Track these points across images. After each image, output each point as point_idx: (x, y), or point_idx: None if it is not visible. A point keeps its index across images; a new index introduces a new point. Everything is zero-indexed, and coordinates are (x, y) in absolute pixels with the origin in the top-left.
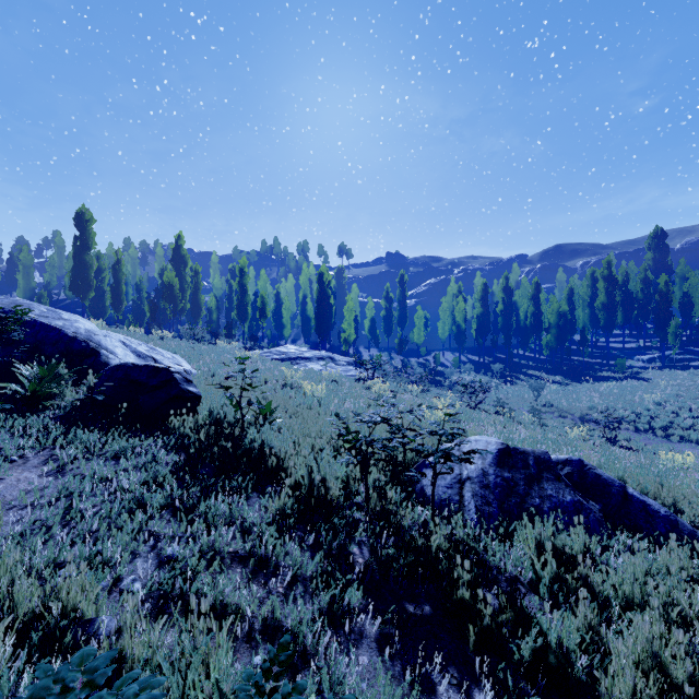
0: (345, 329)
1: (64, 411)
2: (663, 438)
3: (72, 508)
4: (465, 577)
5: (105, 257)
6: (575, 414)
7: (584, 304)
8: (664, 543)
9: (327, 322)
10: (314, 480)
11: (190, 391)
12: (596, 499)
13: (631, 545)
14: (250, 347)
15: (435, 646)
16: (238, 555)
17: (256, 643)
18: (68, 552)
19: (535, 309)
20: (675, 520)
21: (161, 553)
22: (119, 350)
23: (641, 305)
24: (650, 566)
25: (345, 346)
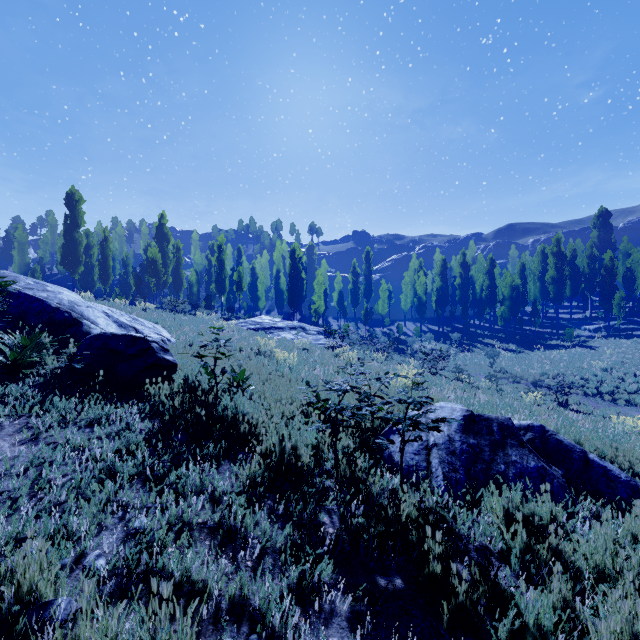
0: (315, 301)
1: (45, 379)
2: (610, 402)
3: (42, 478)
4: (437, 550)
5: (94, 234)
6: (528, 380)
7: (535, 278)
8: (626, 508)
9: (298, 295)
10: (284, 447)
11: (166, 359)
12: (559, 464)
13: (595, 510)
14: (228, 318)
15: (407, 624)
16: (207, 526)
17: (222, 625)
18: (32, 525)
19: (490, 283)
20: (636, 485)
21: (128, 525)
22: (101, 320)
23: (588, 279)
24: (616, 533)
25: (315, 317)
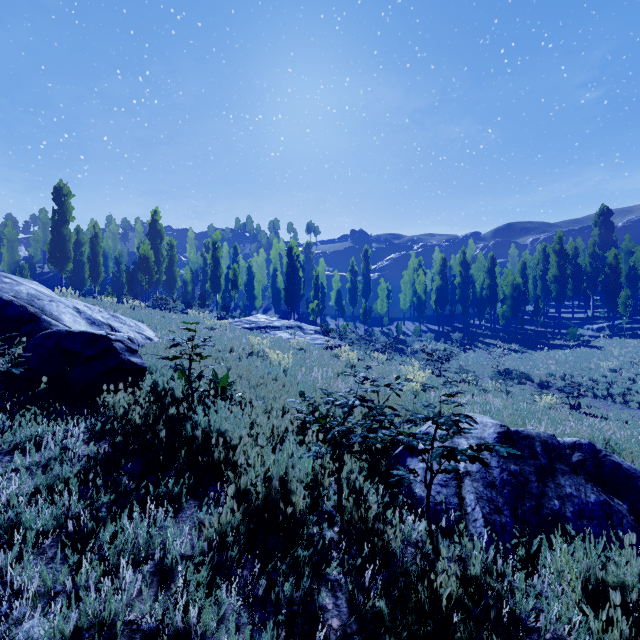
0: (313, 300)
1: None
2: (622, 404)
3: None
4: None
5: (87, 232)
6: (533, 381)
7: (536, 277)
8: None
9: (295, 294)
10: (270, 482)
11: (133, 362)
12: (620, 495)
13: None
14: (222, 317)
15: None
16: (142, 627)
17: None
18: None
19: (491, 282)
20: None
21: (10, 633)
22: (66, 316)
23: (590, 277)
24: None
25: (313, 316)
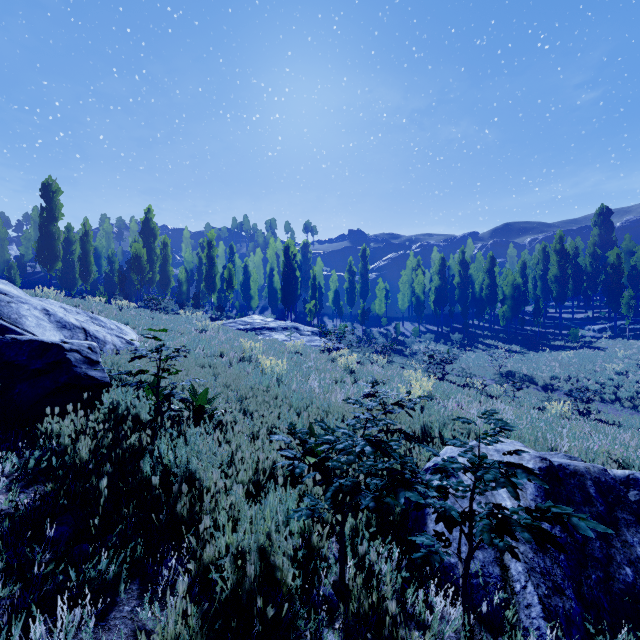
0: (310, 300)
1: None
2: (631, 409)
3: None
4: None
5: (79, 231)
6: (537, 384)
7: (536, 277)
8: None
9: (292, 294)
10: (246, 557)
11: (91, 376)
12: None
13: None
14: (217, 318)
15: None
16: None
17: None
18: None
19: (490, 282)
20: None
21: None
22: (28, 319)
23: (590, 278)
24: None
25: (310, 317)
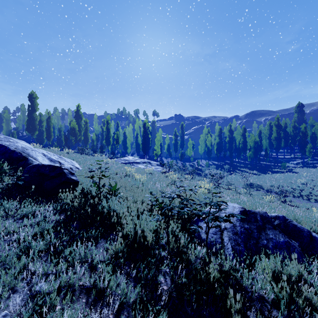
0: (156, 149)
1: (2, 190)
2: (307, 200)
3: None
4: (237, 306)
5: (44, 115)
6: (264, 189)
7: (266, 137)
8: None
9: (147, 146)
10: (137, 231)
11: (72, 179)
12: (295, 239)
13: None
14: (111, 157)
15: None
16: (85, 287)
17: None
18: None
19: (244, 140)
20: None
21: (32, 288)
22: (39, 157)
23: (292, 138)
24: None
25: (156, 157)
